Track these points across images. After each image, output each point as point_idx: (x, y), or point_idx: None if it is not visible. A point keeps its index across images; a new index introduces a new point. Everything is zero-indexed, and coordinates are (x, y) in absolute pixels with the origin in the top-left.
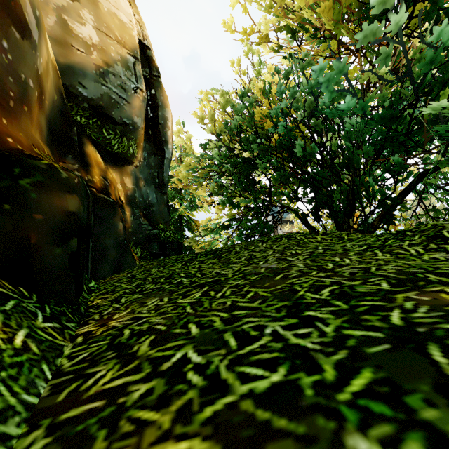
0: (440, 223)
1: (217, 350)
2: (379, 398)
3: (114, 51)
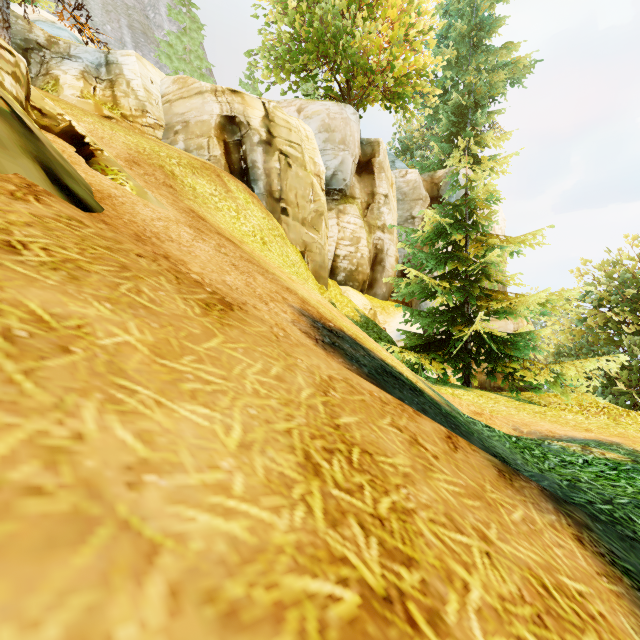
0: None
1: None
2: None
3: None
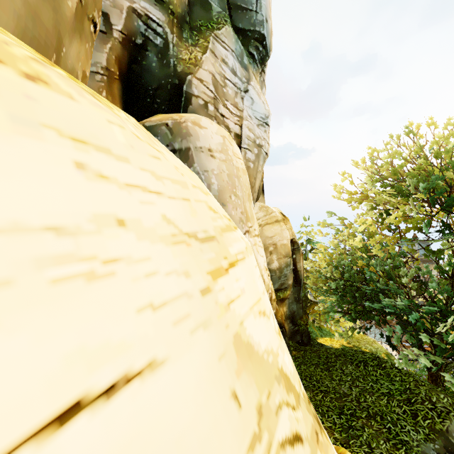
0: (422, 392)
1: (324, 417)
2: (340, 431)
3: (282, 264)
